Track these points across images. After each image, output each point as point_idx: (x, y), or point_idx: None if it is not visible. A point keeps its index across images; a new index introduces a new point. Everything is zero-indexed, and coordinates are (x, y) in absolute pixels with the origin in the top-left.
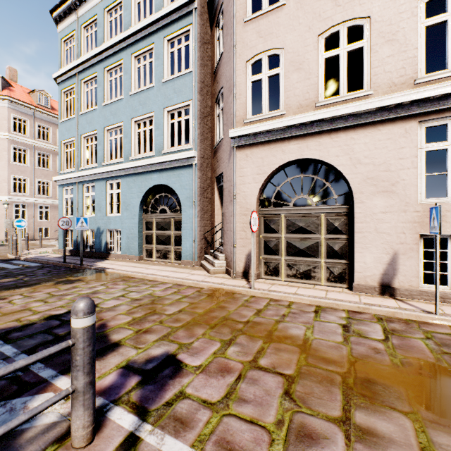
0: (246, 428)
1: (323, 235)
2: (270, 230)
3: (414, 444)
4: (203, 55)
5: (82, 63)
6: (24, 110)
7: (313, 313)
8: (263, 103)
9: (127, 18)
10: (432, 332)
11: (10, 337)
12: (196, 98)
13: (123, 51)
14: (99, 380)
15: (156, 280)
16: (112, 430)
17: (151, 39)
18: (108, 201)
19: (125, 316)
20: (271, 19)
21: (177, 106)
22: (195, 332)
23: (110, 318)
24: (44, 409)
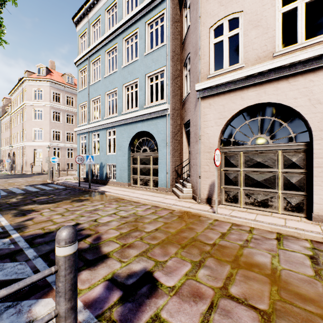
0: None
1: (280, 169)
2: (230, 164)
3: None
4: (174, 31)
5: (91, 50)
6: (58, 87)
7: (276, 241)
8: (224, 60)
9: (120, 13)
10: None
11: (34, 242)
12: (168, 64)
13: (117, 37)
14: (88, 290)
15: (139, 201)
16: None
17: (136, 25)
18: (108, 144)
19: (115, 231)
20: None
21: (154, 71)
22: (169, 250)
23: (103, 232)
24: None
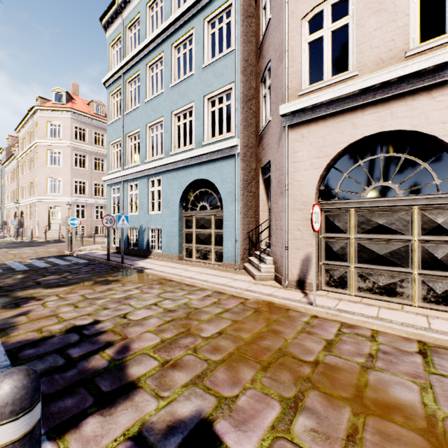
0: None
1: (415, 235)
2: (334, 228)
3: None
4: (246, 30)
5: (127, 64)
6: (83, 119)
7: (420, 357)
8: (325, 67)
9: (168, 8)
10: None
11: (20, 356)
12: (238, 79)
13: (164, 44)
14: None
15: (194, 284)
16: None
17: (191, 24)
18: (150, 198)
19: (153, 336)
20: None
21: (217, 91)
22: (240, 374)
23: (135, 337)
24: None
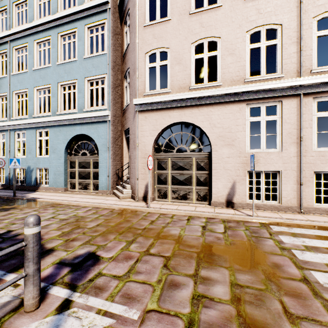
0: (139, 286)
1: (194, 171)
2: (162, 168)
3: (228, 281)
4: (115, 42)
5: (14, 34)
6: None
7: (186, 221)
8: (157, 83)
9: (55, 5)
10: (249, 226)
11: None
12: (109, 73)
13: (51, 30)
14: None
15: (79, 205)
16: (52, 299)
17: (75, 25)
18: (38, 145)
19: (56, 231)
20: (162, 27)
21: (95, 77)
22: (109, 237)
23: (44, 234)
24: (7, 287)
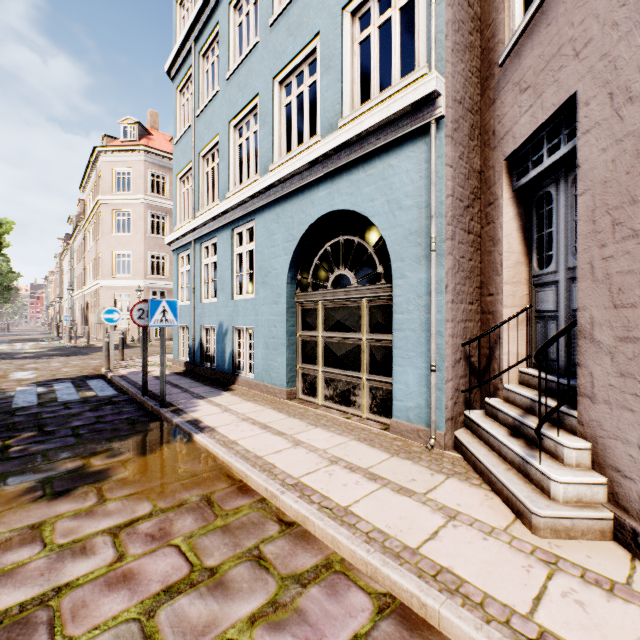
0: None
1: None
2: None
3: None
4: None
5: (198, 18)
6: (162, 162)
7: None
8: None
9: None
10: None
11: None
12: None
13: None
14: None
15: (305, 526)
16: None
17: None
18: (235, 269)
19: None
20: None
21: None
22: None
23: None
24: None
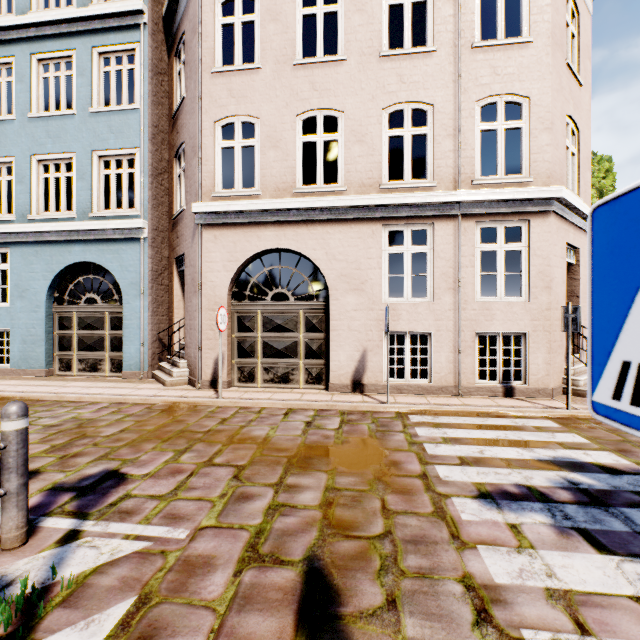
0: (192, 504)
1: (301, 333)
2: (245, 328)
3: (323, 486)
4: (156, 89)
5: None
6: None
7: (283, 416)
8: (236, 177)
9: None
10: (379, 418)
11: None
12: (145, 147)
13: (15, 45)
14: None
15: (81, 400)
16: (48, 532)
17: (70, 43)
18: None
19: (39, 445)
20: (245, 80)
21: (115, 151)
22: (143, 447)
23: None
24: None
